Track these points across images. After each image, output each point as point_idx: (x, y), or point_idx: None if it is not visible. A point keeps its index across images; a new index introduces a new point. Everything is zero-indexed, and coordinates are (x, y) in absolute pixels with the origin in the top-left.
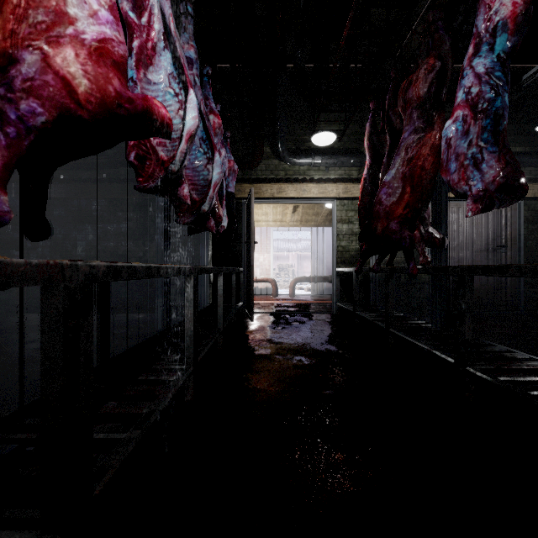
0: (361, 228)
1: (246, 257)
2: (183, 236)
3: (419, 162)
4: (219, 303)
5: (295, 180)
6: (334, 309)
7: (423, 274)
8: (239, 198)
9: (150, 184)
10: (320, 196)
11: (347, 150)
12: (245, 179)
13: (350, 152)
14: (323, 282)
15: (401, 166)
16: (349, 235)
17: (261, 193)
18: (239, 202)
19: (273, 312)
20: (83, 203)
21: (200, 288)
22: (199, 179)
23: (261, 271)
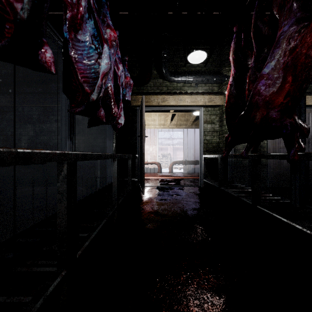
0: (227, 123)
1: (140, 147)
2: (95, 132)
3: (302, 50)
4: (114, 184)
5: (174, 93)
6: (202, 184)
7: (263, 159)
8: (135, 106)
9: (2, 45)
10: (192, 104)
11: (210, 72)
12: (139, 92)
13: (213, 74)
14: (190, 164)
15: (281, 56)
16: (212, 132)
17: (150, 102)
18: (135, 108)
19: (159, 186)
20: (26, 110)
21: (106, 169)
22: (91, 72)
23: (151, 157)
